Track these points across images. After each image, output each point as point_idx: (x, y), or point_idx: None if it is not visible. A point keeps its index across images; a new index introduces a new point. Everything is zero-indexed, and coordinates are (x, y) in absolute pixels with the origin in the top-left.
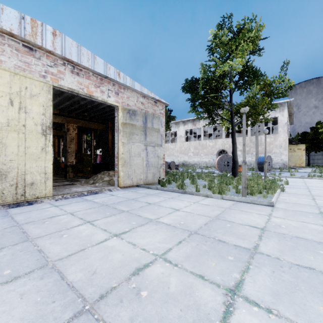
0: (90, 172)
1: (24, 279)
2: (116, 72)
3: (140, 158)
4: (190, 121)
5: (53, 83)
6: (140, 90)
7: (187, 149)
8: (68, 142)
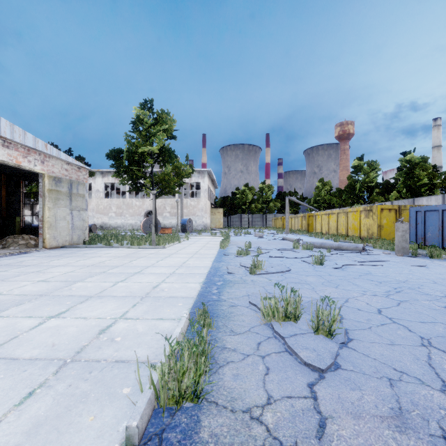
0: None
1: (57, 267)
2: (44, 144)
3: (65, 222)
4: (112, 173)
5: None
6: (66, 159)
7: (108, 207)
8: None
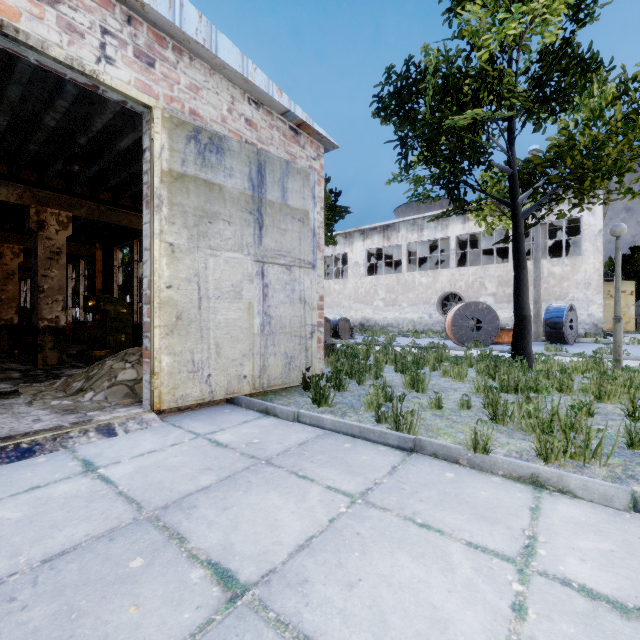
0: (125, 347)
1: None
2: None
3: (238, 305)
4: (378, 230)
5: None
6: (240, 70)
7: (372, 291)
8: (41, 261)
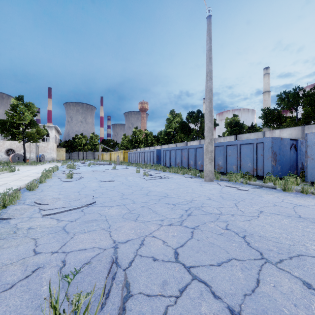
0: None
1: None
2: None
3: None
4: None
5: None
6: None
7: None
8: None
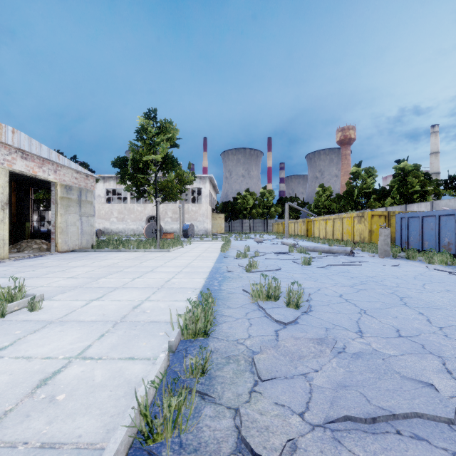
0: None
1: (77, 267)
2: (57, 155)
3: (75, 227)
4: (113, 178)
5: (9, 168)
6: (76, 168)
7: (109, 213)
8: None
